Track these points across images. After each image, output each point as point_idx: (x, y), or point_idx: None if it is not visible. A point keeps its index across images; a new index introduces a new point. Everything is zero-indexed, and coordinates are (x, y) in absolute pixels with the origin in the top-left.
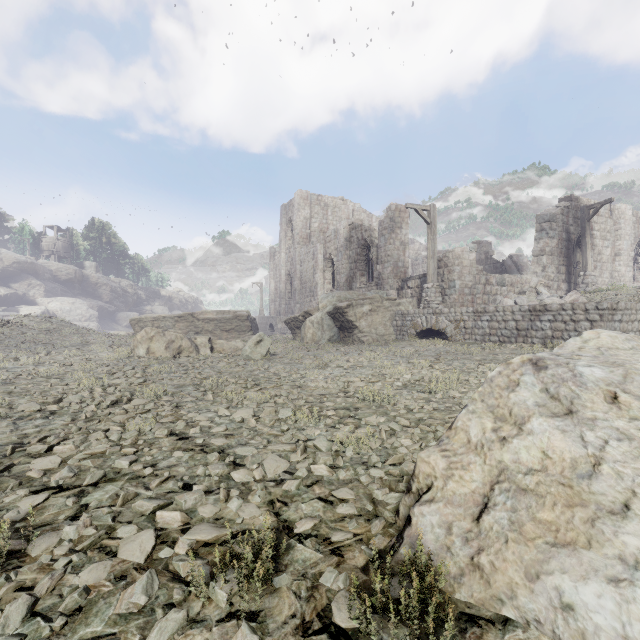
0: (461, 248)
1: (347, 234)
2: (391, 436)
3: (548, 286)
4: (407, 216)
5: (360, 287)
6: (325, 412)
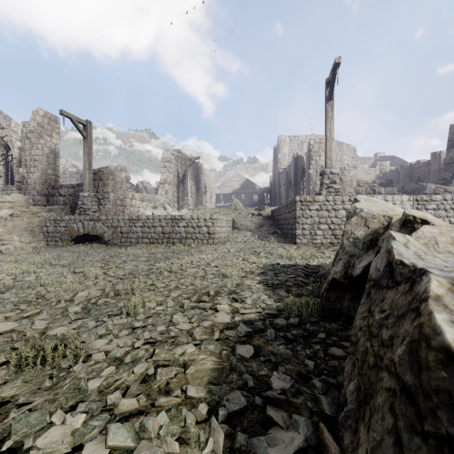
0: (114, 166)
1: None
2: None
3: (170, 204)
4: (58, 127)
5: None
6: None
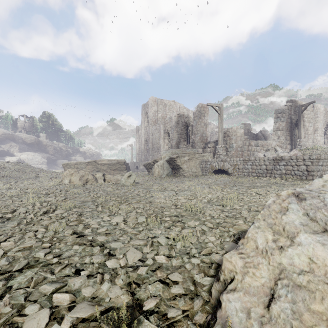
0: (236, 126)
1: (176, 119)
2: (203, 234)
3: (281, 146)
4: (207, 110)
5: (183, 147)
6: (164, 218)
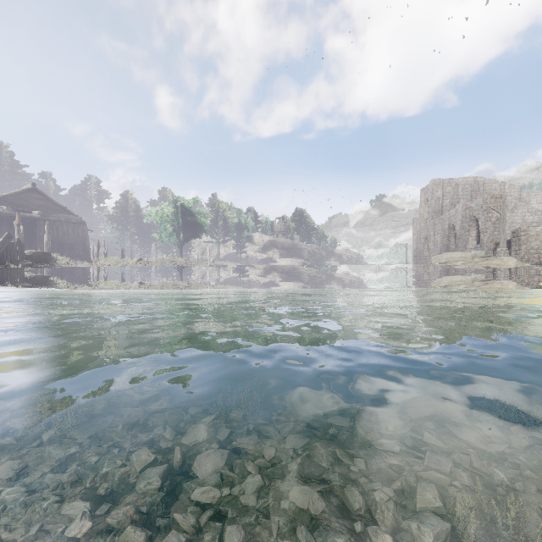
0: (527, 225)
1: (462, 212)
2: None
3: None
4: (503, 200)
5: (471, 248)
6: None
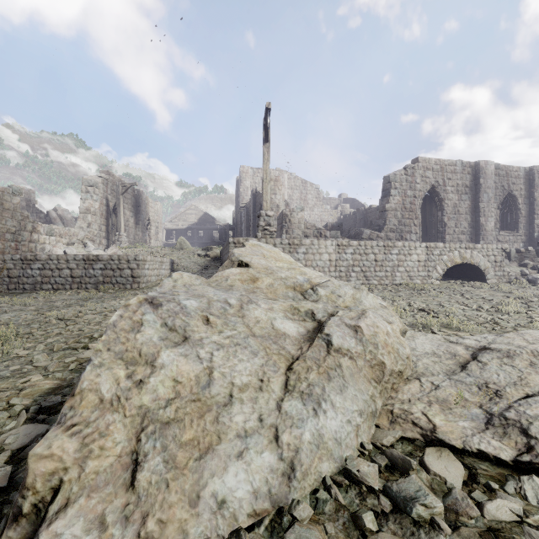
0: (2, 188)
1: None
2: None
3: (93, 240)
4: None
5: None
6: None
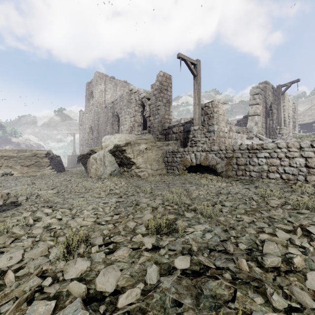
0: (218, 99)
1: (128, 97)
2: None
3: (262, 134)
4: (171, 82)
5: (137, 134)
6: None
